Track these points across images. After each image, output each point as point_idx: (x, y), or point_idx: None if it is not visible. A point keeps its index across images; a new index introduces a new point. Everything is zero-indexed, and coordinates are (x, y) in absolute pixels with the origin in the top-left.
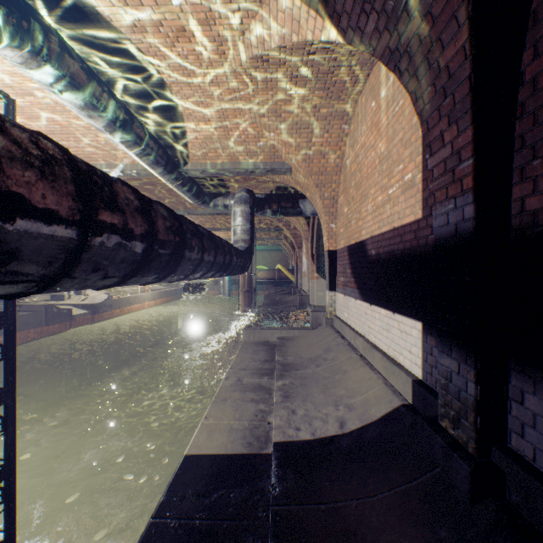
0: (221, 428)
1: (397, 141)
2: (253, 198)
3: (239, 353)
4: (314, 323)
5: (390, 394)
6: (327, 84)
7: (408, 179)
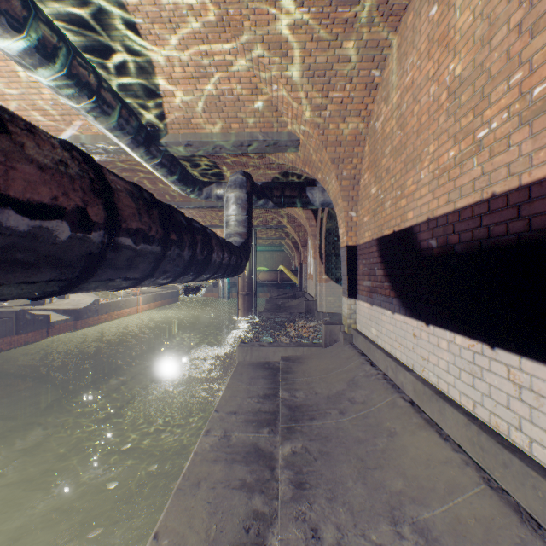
0: None
1: (505, 33)
2: (250, 183)
3: (231, 382)
4: (328, 339)
5: (514, 520)
6: None
7: None
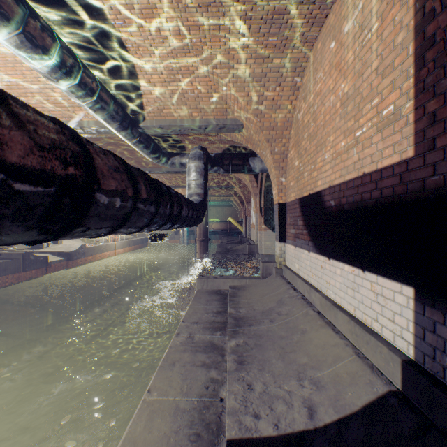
0: (165, 408)
1: (369, 73)
2: (206, 155)
3: (192, 303)
4: (264, 273)
5: (368, 371)
6: (282, 28)
7: (388, 112)
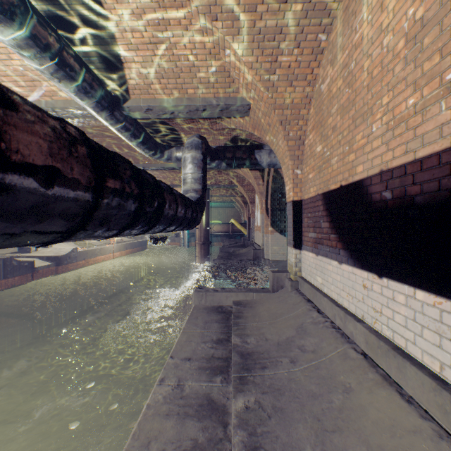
0: None
1: None
2: (205, 145)
3: (186, 326)
4: (275, 285)
5: None
6: None
7: None
